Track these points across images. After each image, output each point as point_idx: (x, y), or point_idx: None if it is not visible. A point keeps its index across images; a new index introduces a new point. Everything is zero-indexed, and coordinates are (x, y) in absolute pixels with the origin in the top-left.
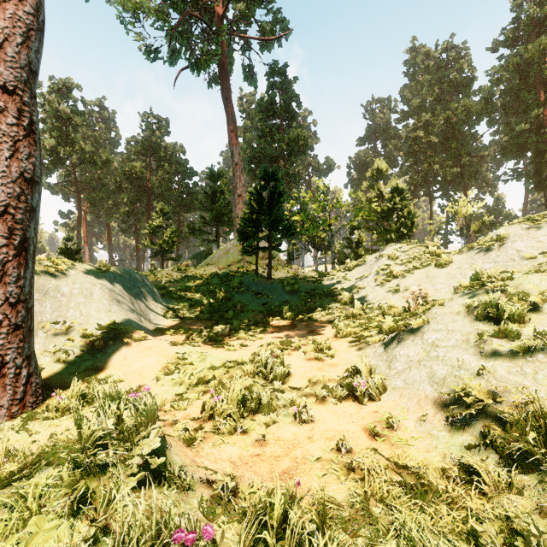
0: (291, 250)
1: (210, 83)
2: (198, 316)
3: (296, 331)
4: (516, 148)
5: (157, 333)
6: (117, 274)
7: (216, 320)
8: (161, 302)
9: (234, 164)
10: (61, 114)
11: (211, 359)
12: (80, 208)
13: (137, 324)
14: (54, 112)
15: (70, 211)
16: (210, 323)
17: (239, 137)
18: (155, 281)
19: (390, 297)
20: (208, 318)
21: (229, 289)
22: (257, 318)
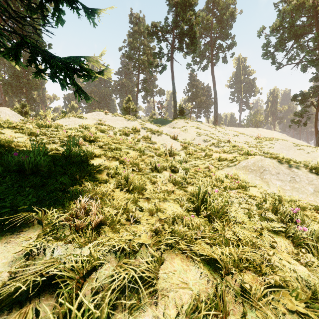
0: None
1: None
2: None
3: None
4: None
5: None
6: None
7: None
8: None
9: None
10: None
11: None
12: None
13: None
14: None
15: None
16: None
17: None
18: None
19: None
20: None
21: None
22: None
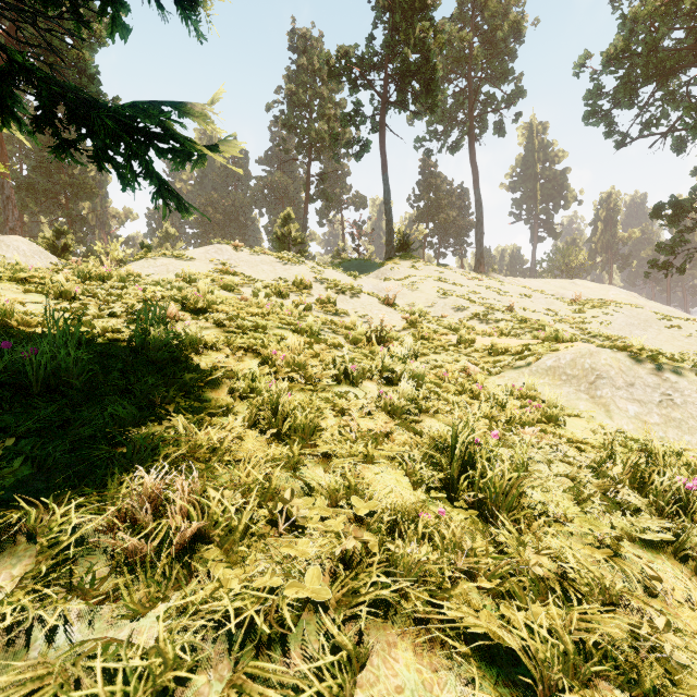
0: None
1: None
2: None
3: None
4: None
5: None
6: None
7: None
8: None
9: (5, 196)
10: None
11: None
12: None
13: None
14: None
15: None
16: None
17: None
18: None
19: None
20: None
21: None
22: None
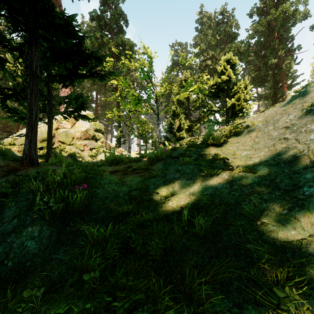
0: (118, 136)
1: None
2: None
3: None
4: (261, 79)
5: None
6: None
7: None
8: None
9: None
10: None
11: None
12: None
13: None
14: None
15: None
16: None
17: None
18: None
19: None
20: None
21: None
22: None
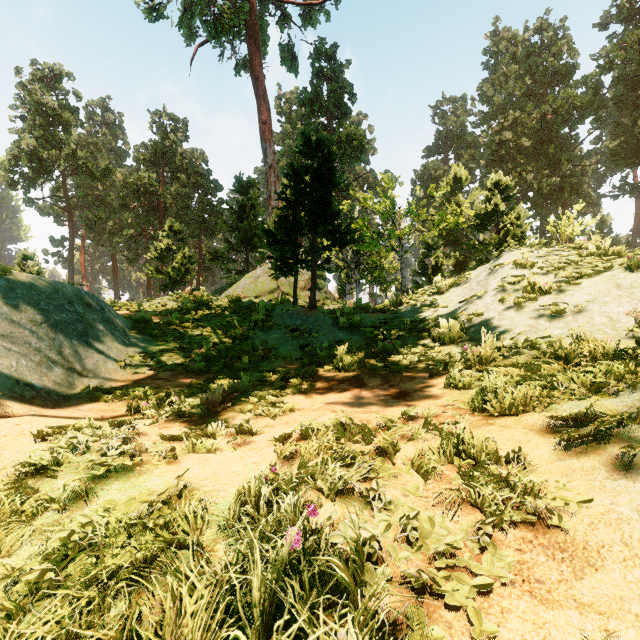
0: (342, 283)
1: (238, 69)
2: (185, 365)
3: (366, 393)
4: (631, 153)
5: (78, 398)
6: (21, 284)
7: (217, 373)
8: (123, 340)
9: (267, 167)
10: (46, 109)
11: (113, 493)
12: (72, 231)
13: (14, 379)
14: (37, 106)
15: (64, 237)
16: (204, 377)
17: (277, 145)
18: (137, 313)
19: (546, 327)
20: (203, 368)
21: (249, 324)
22: (291, 368)
